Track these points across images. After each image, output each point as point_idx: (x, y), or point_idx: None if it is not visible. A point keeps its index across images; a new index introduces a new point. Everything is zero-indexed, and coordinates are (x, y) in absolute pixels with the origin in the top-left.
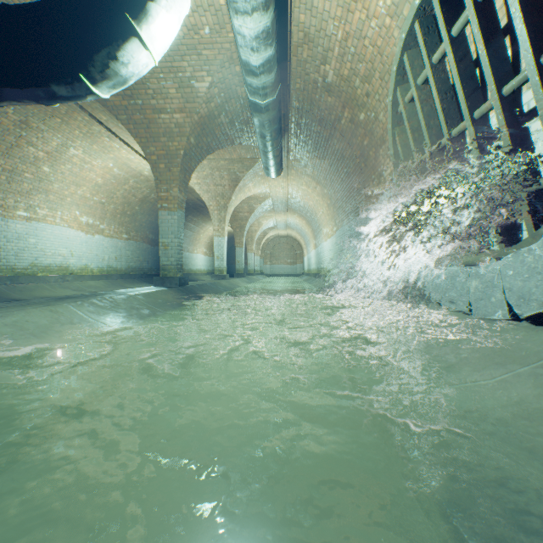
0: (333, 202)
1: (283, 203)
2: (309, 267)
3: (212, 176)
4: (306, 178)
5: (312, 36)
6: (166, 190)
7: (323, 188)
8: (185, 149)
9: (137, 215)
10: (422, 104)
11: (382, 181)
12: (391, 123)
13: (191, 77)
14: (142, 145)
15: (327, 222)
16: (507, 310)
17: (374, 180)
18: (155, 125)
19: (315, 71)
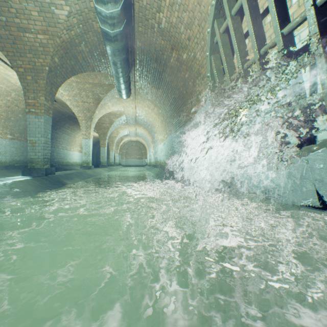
0: (165, 118)
1: (133, 119)
2: (150, 161)
3: (80, 95)
4: (148, 102)
5: None
6: (34, 98)
7: (159, 109)
8: (50, 66)
9: (21, 121)
10: (235, 31)
11: (198, 102)
12: (209, 50)
13: (51, 3)
14: (10, 58)
15: (161, 132)
16: (317, 198)
17: (192, 102)
18: (21, 42)
19: (152, 18)
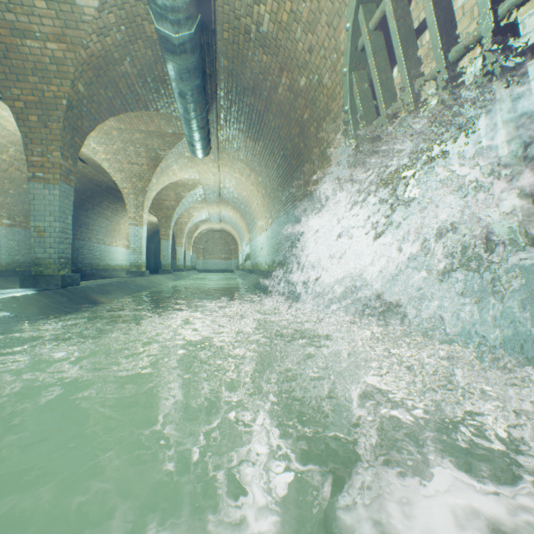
0: (269, 191)
1: (215, 192)
2: (243, 263)
3: (125, 152)
4: (239, 164)
5: None
6: (41, 153)
7: (258, 176)
8: (69, 98)
9: (27, 195)
10: (399, 23)
11: (325, 162)
12: (348, 64)
13: None
14: None
15: (261, 215)
16: None
17: (316, 161)
18: (18, 56)
19: (247, 14)
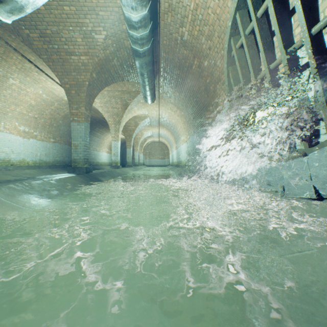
0: (187, 120)
1: (156, 121)
2: (172, 161)
3: (110, 102)
4: (170, 105)
5: (174, 6)
6: (76, 108)
7: (181, 111)
8: (89, 81)
9: (61, 126)
10: (249, 48)
11: (218, 106)
12: (226, 63)
13: (92, 31)
14: (59, 77)
15: (183, 133)
16: (314, 191)
17: (213, 105)
18: (68, 64)
19: (176, 32)
